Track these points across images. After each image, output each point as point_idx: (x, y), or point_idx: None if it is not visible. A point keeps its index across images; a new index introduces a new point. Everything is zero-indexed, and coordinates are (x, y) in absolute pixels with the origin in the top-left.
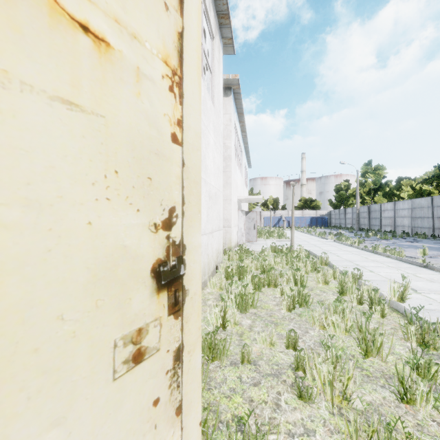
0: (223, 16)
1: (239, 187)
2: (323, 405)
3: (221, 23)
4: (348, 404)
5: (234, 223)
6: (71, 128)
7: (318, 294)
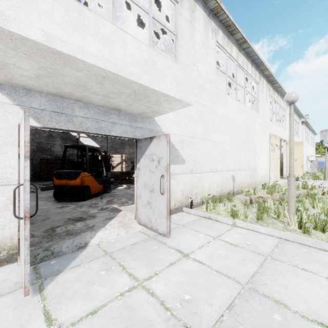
0: (301, 116)
1: (307, 151)
2: None
3: (300, 117)
4: None
5: (305, 165)
6: (300, 162)
7: None
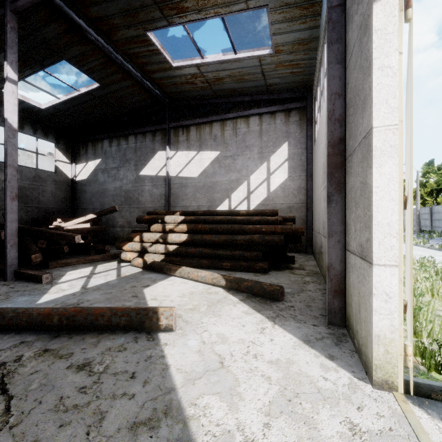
0: None
1: None
2: (427, 298)
3: None
4: (439, 298)
5: None
6: None
7: (404, 271)
